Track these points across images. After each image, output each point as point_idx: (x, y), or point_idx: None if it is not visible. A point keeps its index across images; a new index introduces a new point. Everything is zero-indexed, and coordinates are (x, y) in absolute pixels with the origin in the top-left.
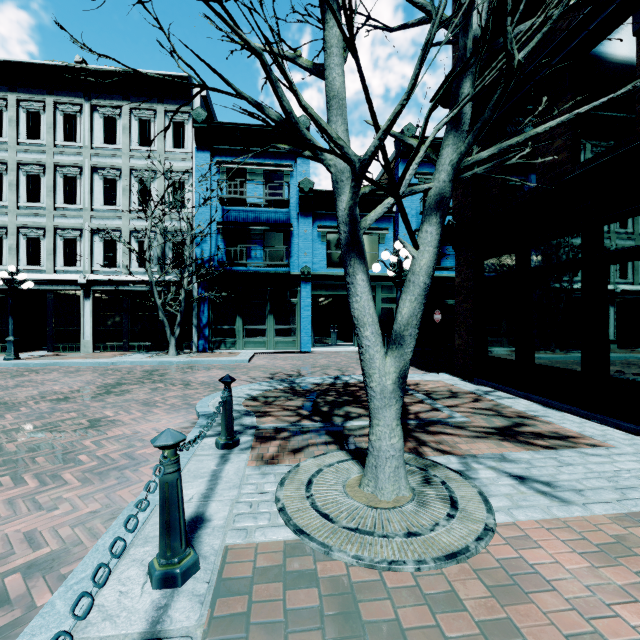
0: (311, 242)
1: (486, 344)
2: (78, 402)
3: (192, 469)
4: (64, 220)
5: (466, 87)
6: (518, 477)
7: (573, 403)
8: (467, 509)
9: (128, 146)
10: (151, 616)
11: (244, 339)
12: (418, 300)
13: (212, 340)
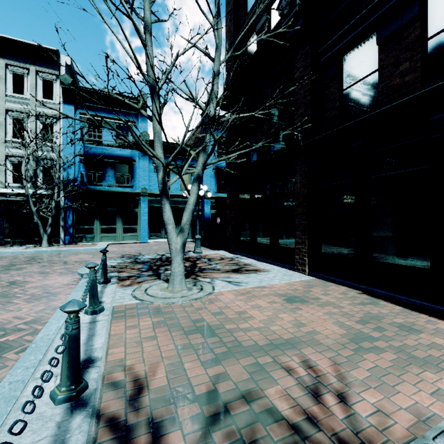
0: (148, 172)
1: (240, 234)
2: None
3: None
4: None
5: (207, 136)
6: (229, 282)
7: (268, 258)
8: (205, 290)
9: (4, 92)
10: (91, 319)
11: (100, 235)
12: (190, 215)
13: (76, 236)
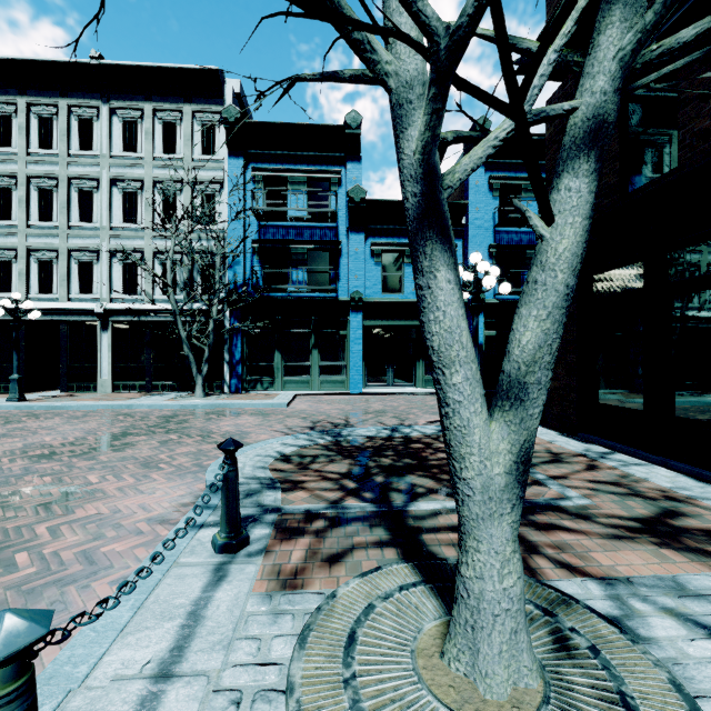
0: (363, 262)
1: (595, 387)
2: (63, 460)
3: (162, 597)
4: (79, 241)
5: None
6: None
7: None
8: None
9: (151, 154)
10: None
11: (284, 378)
12: (554, 317)
13: (246, 379)
